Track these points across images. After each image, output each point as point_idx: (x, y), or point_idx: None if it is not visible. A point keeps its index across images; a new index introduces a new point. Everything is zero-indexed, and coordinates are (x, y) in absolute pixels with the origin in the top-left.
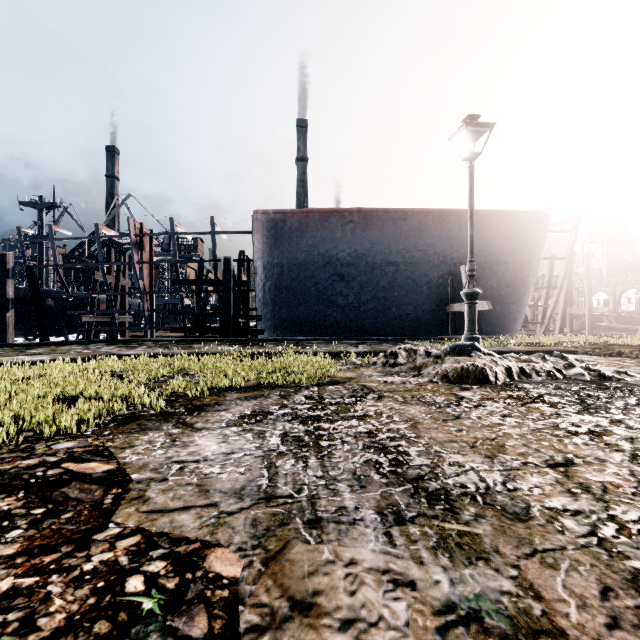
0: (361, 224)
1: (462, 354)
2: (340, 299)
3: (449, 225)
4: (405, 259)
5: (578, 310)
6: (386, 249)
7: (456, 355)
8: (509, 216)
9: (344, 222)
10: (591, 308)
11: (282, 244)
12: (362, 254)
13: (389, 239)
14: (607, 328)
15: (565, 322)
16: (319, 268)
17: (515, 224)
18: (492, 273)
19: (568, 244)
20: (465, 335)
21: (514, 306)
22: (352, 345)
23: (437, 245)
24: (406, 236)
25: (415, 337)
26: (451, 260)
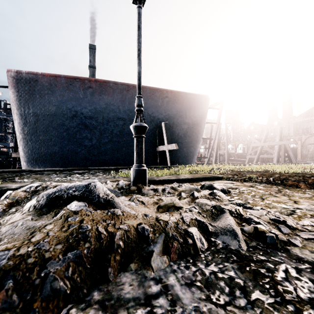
0: (98, 90)
1: (57, 206)
2: (86, 141)
3: (156, 97)
4: (129, 116)
5: (222, 151)
6: (116, 109)
7: (45, 209)
8: (189, 96)
9: (85, 87)
10: (228, 150)
11: (35, 98)
12: (100, 111)
13: (118, 102)
14: (233, 160)
15: (217, 157)
16: (68, 119)
17: (192, 101)
18: (181, 129)
19: (218, 115)
20: (133, 167)
21: (193, 148)
22: (67, 175)
23: (149, 109)
24: (129, 101)
25: (131, 167)
26: (158, 119)
